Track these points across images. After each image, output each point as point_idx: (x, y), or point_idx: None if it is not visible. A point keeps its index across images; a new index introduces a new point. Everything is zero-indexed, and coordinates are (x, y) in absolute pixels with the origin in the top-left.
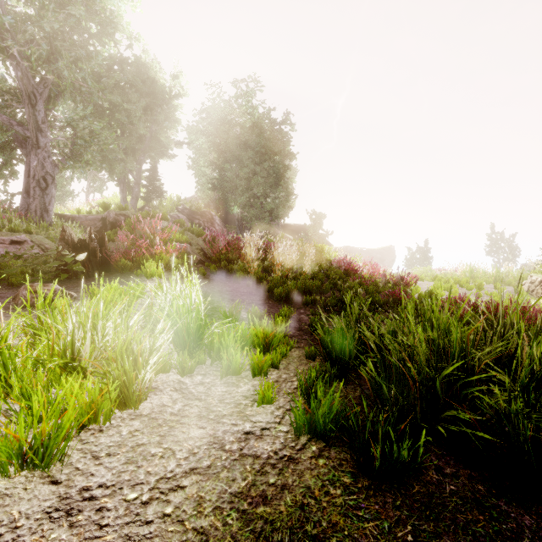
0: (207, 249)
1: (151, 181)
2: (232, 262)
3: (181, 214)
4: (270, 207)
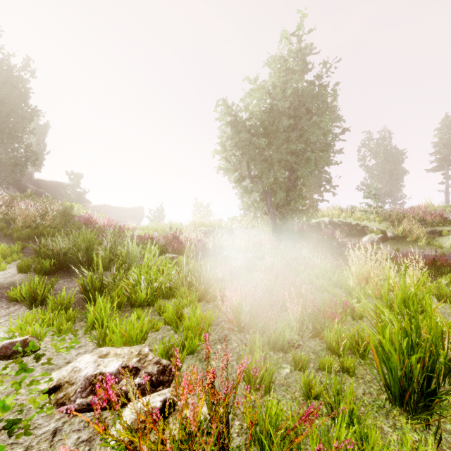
0: None
1: None
2: None
3: None
4: (18, 164)
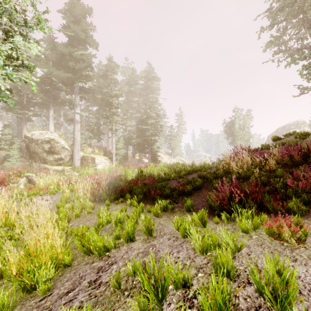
0: None
1: None
2: None
3: None
4: None
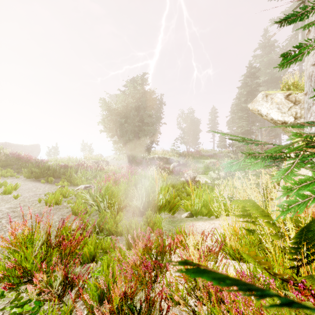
0: None
1: None
2: None
3: None
4: None
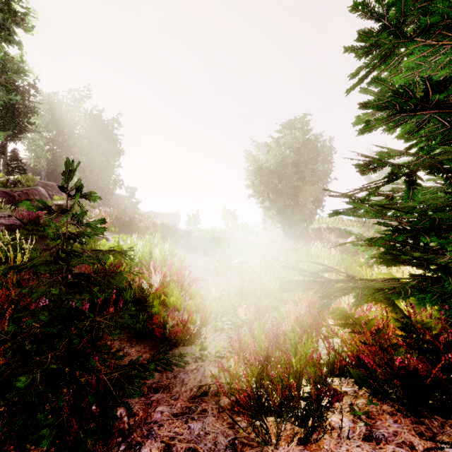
0: (123, 222)
1: (13, 161)
2: (133, 226)
3: (41, 187)
4: (110, 188)
